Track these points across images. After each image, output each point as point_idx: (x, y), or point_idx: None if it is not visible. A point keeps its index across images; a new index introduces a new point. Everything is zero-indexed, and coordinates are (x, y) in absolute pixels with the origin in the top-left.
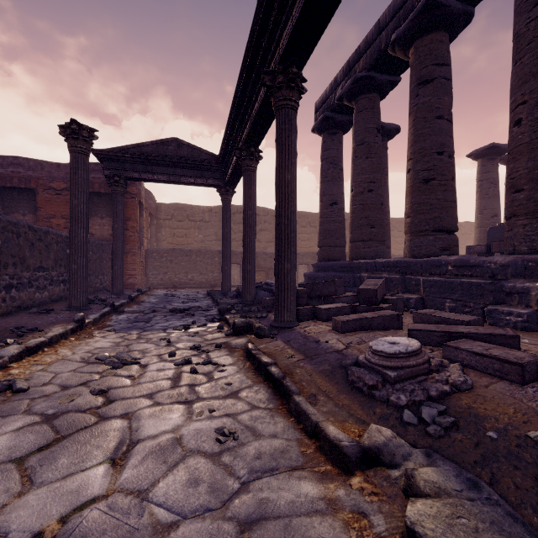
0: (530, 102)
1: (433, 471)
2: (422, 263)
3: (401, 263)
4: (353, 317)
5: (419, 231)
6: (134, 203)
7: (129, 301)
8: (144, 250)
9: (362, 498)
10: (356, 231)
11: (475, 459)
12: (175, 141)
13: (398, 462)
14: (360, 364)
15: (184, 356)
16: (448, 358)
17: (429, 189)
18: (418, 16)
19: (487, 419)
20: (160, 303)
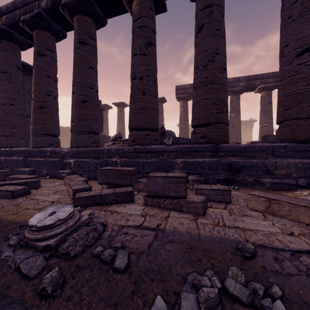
0: (76, 86)
1: None
2: (36, 151)
3: (26, 151)
4: None
5: (37, 134)
6: None
7: None
8: None
9: None
10: None
11: None
12: None
13: None
14: None
15: None
16: None
17: (43, 112)
18: (35, 17)
19: None
20: None
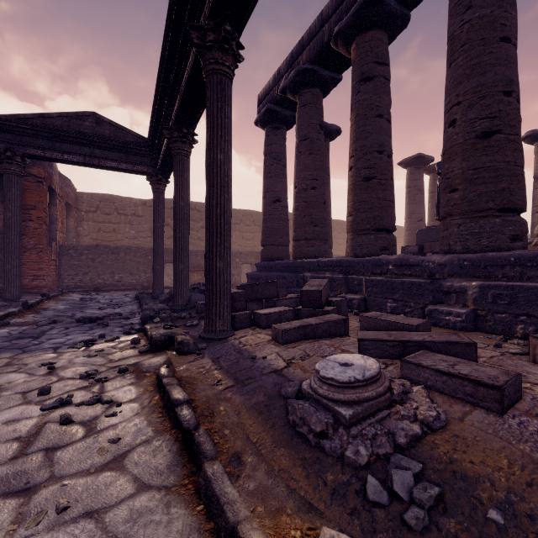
0: (463, 104)
1: None
2: (364, 262)
3: (344, 262)
4: (296, 324)
5: (360, 230)
6: (40, 188)
7: (22, 309)
8: (57, 247)
9: None
10: (299, 229)
11: None
12: (93, 116)
13: None
14: (303, 394)
15: (64, 392)
16: (408, 377)
17: (371, 187)
18: (360, 10)
19: (480, 482)
20: (68, 311)
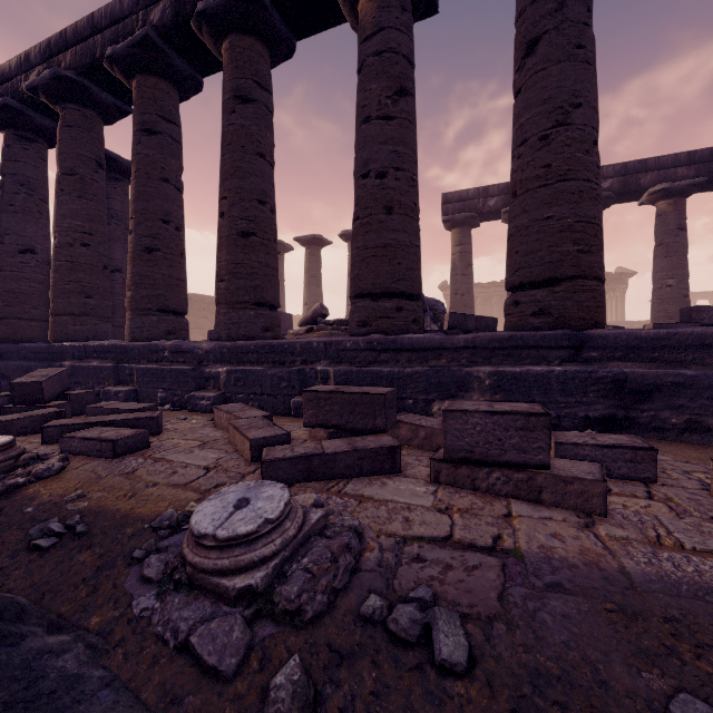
0: (229, 200)
1: None
2: (140, 348)
3: (117, 348)
4: None
5: (141, 309)
6: None
7: None
8: None
9: None
10: (60, 299)
11: None
12: None
13: None
14: None
15: None
16: (65, 450)
17: (153, 261)
18: (137, 46)
19: (42, 497)
20: None
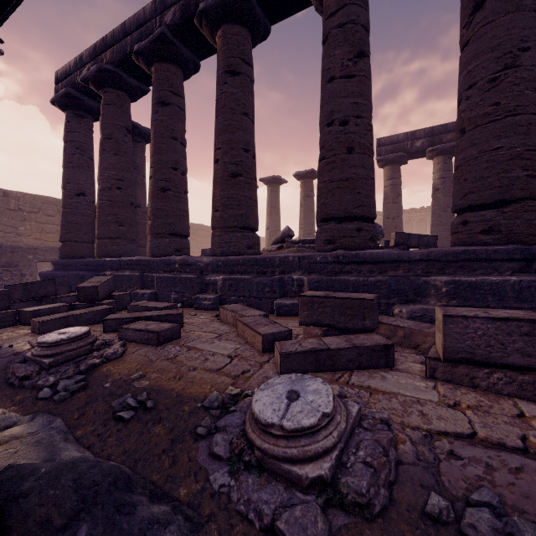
0: (222, 150)
1: (22, 426)
2: (158, 262)
3: (142, 261)
4: (58, 316)
5: (158, 233)
6: None
7: None
8: None
9: None
10: (103, 227)
11: (79, 406)
12: None
13: None
14: (27, 360)
15: None
16: (122, 338)
17: (166, 198)
18: (156, 41)
19: (114, 375)
20: None
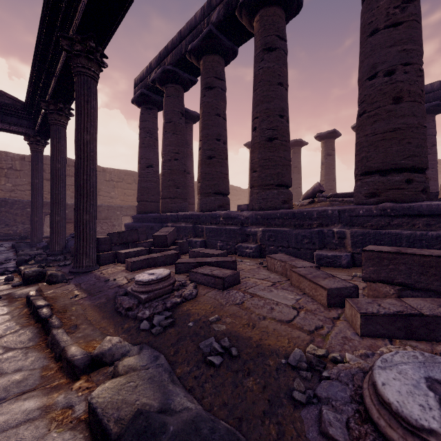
0: (260, 118)
1: (135, 358)
2: (206, 216)
3: (194, 216)
4: (143, 257)
5: (205, 193)
6: None
7: None
8: None
9: (76, 395)
10: (165, 190)
11: (172, 342)
12: None
13: (117, 359)
14: (128, 293)
15: None
16: (192, 280)
17: (212, 164)
18: (204, 39)
19: (194, 315)
20: None
